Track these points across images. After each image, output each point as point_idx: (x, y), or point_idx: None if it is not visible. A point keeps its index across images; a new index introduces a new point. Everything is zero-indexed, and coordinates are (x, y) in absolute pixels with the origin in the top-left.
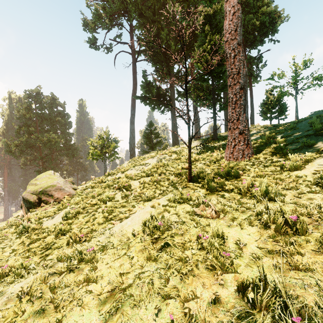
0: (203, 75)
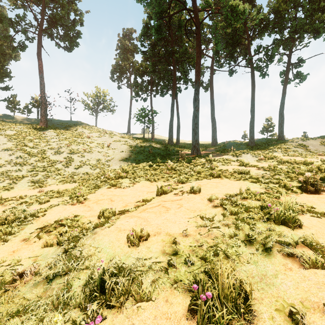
0: None
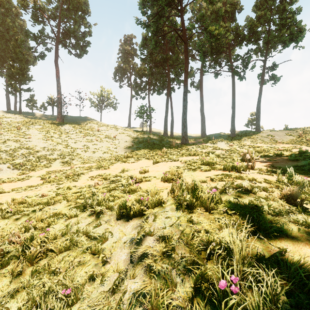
0: (18, 80)
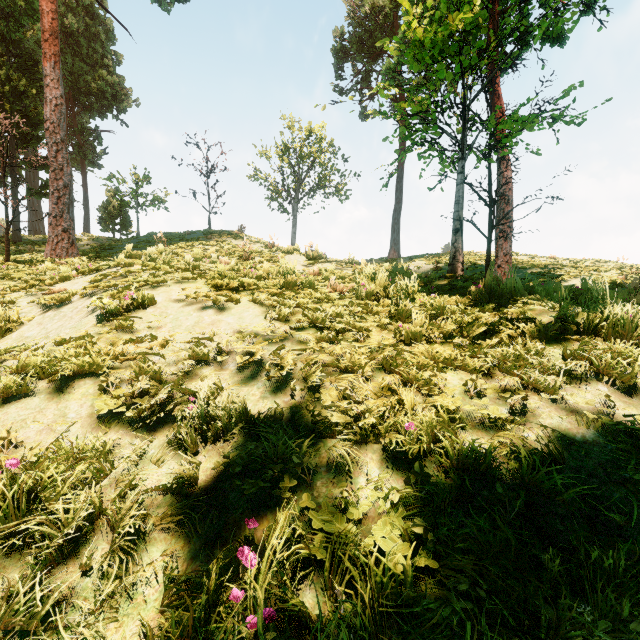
0: None
